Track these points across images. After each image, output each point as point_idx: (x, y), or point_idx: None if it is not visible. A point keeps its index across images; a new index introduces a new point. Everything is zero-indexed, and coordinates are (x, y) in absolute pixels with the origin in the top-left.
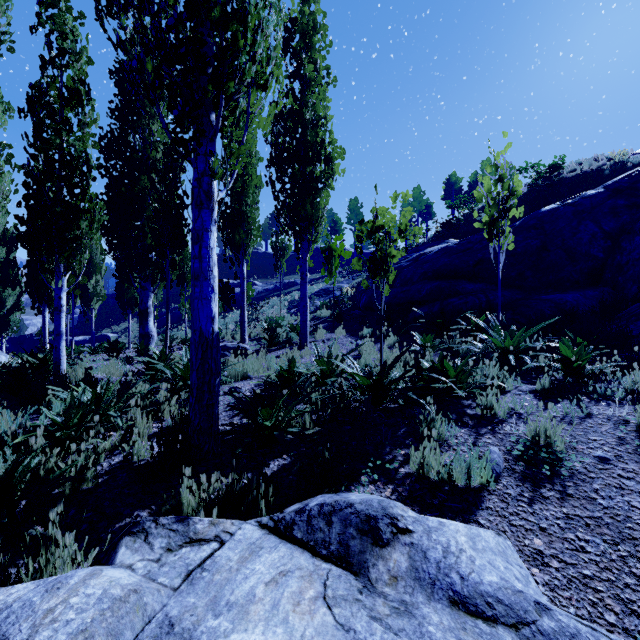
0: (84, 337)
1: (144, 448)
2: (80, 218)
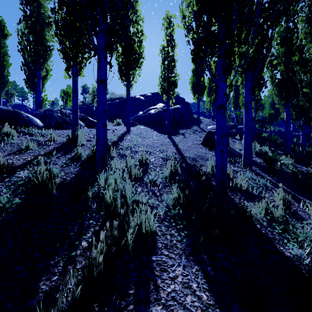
0: None
1: None
2: None
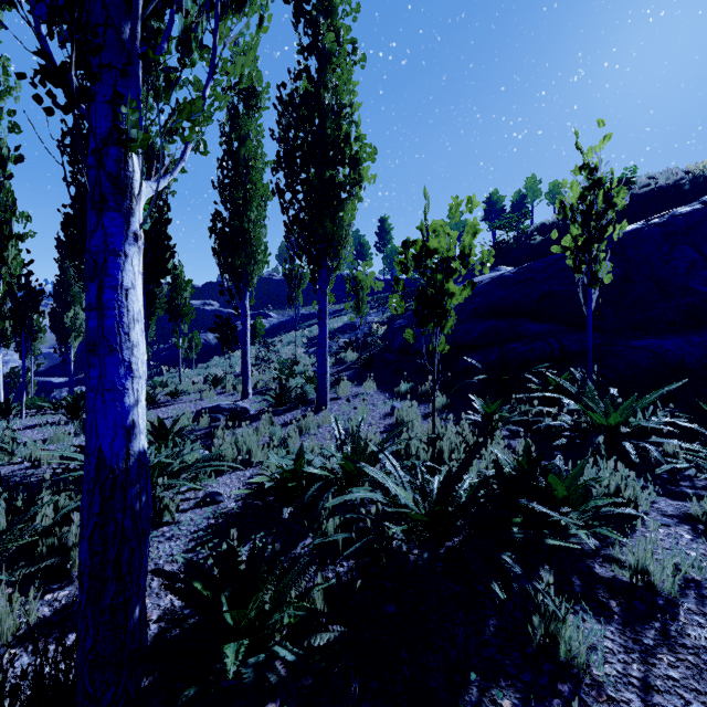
0: (66, 379)
1: None
2: None
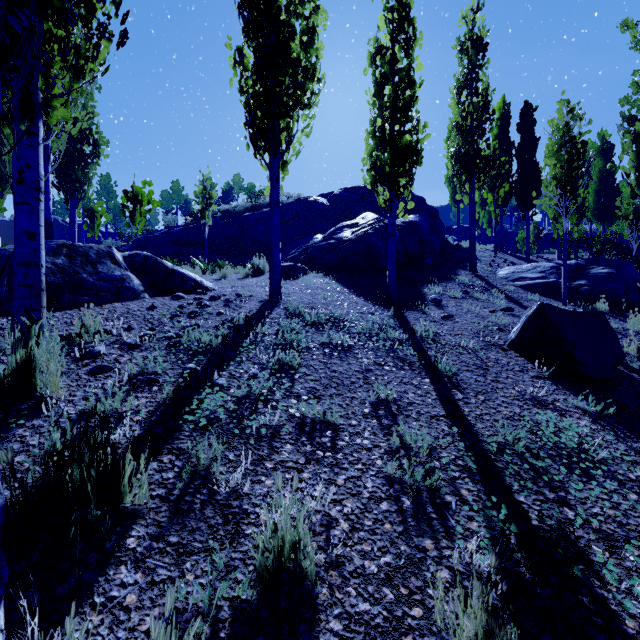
0: None
1: None
2: None
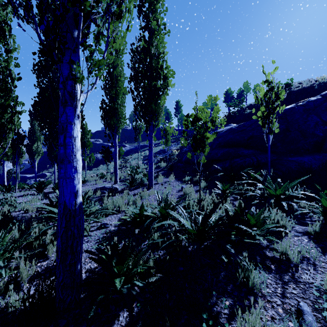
0: (33, 175)
1: (19, 299)
2: (6, 111)
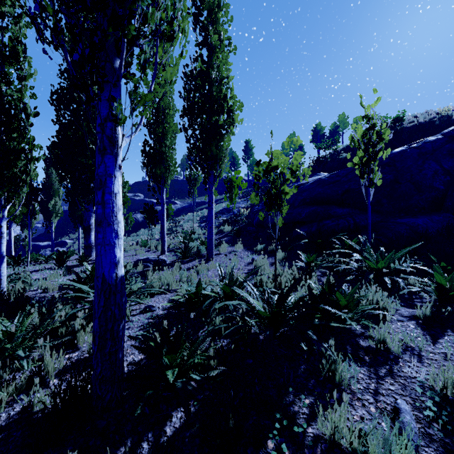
0: (48, 242)
1: (46, 396)
2: (18, 158)
